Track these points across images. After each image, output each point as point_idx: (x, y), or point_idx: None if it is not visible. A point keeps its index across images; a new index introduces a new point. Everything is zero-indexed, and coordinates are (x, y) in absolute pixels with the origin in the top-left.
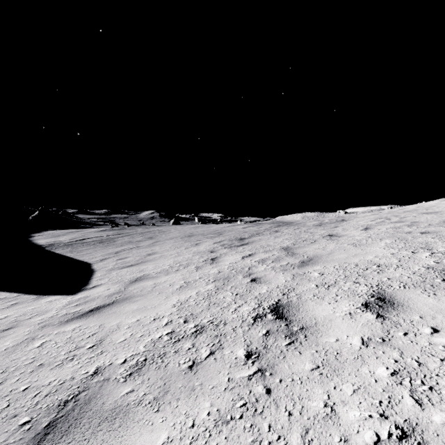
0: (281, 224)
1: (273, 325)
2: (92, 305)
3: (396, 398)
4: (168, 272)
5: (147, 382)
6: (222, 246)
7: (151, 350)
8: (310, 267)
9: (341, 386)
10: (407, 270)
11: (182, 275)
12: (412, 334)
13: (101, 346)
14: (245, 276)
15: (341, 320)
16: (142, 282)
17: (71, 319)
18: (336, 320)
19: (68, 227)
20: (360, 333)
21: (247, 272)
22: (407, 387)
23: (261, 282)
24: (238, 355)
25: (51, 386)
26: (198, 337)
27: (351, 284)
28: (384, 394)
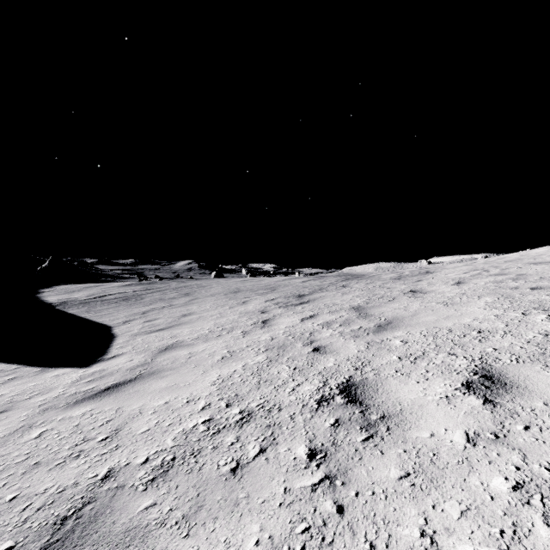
0: (350, 277)
1: (344, 411)
2: (109, 381)
3: (524, 525)
4: (207, 339)
5: (174, 492)
6: (276, 305)
7: (182, 444)
8: (389, 332)
9: (442, 504)
10: (518, 337)
11: (225, 342)
12: (536, 429)
13: (116, 438)
14: (305, 344)
15: (436, 407)
16: (174, 351)
17: (82, 400)
18: (428, 406)
19: (86, 280)
20: (463, 425)
21: (308, 339)
22: (538, 509)
23: (326, 352)
24: (298, 454)
25: (47, 496)
26: (244, 427)
27: (445, 355)
28: (506, 519)
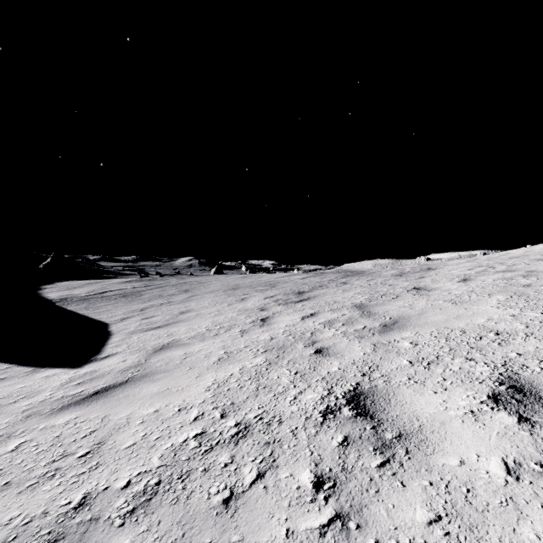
0: (350, 273)
1: (353, 426)
2: (99, 384)
3: None
4: (204, 338)
5: (155, 530)
6: (276, 302)
7: (170, 464)
8: (396, 333)
9: None
10: None
11: (222, 342)
12: None
13: (98, 454)
14: (306, 345)
15: (461, 424)
16: (169, 351)
17: (68, 406)
18: (452, 424)
19: (87, 277)
20: (498, 451)
21: (309, 340)
22: None
23: (329, 355)
24: (302, 482)
25: (10, 528)
26: (240, 444)
27: (462, 361)
28: None
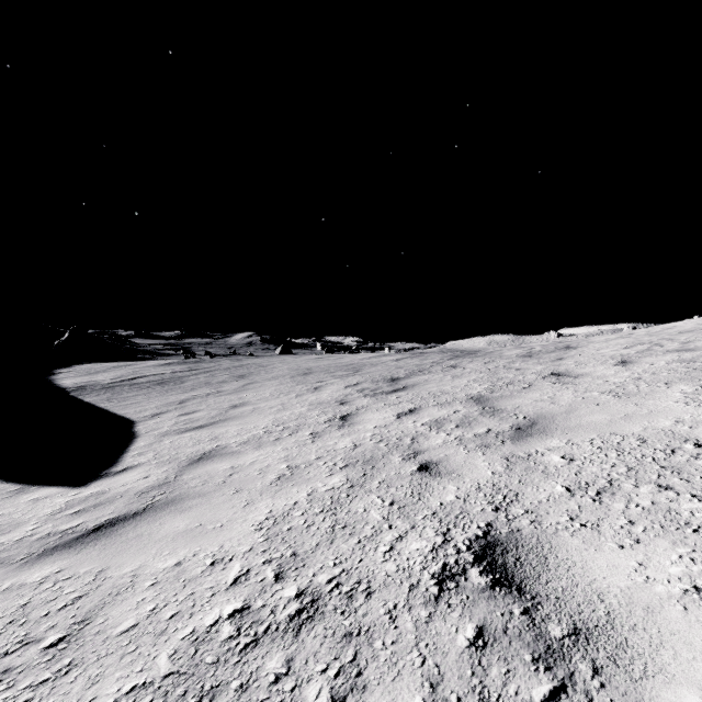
0: (460, 353)
1: (490, 607)
2: (104, 514)
3: None
4: (261, 444)
5: None
6: (361, 392)
7: (185, 672)
8: (537, 440)
9: None
10: None
11: (285, 451)
12: None
13: (75, 643)
14: (405, 457)
15: (683, 615)
16: (210, 463)
17: (52, 549)
18: (666, 613)
19: (117, 358)
20: None
21: (409, 449)
22: None
23: (440, 474)
24: None
25: None
26: (303, 635)
27: (653, 489)
28: None
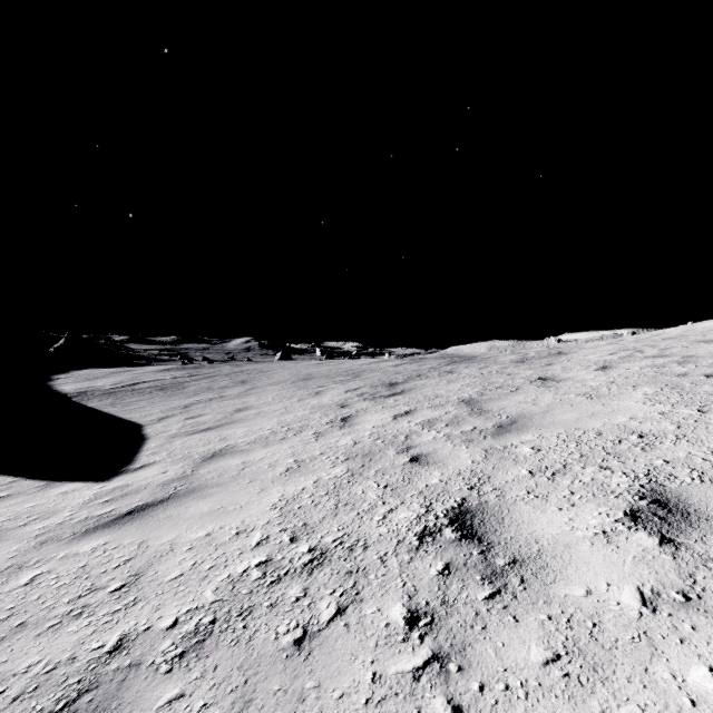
0: (457, 359)
1: (456, 551)
2: (132, 502)
3: None
4: (268, 443)
5: (211, 676)
6: (360, 396)
7: (227, 599)
8: (514, 436)
9: (615, 711)
10: (697, 444)
11: (291, 448)
12: None
13: (135, 588)
14: (399, 451)
15: (590, 547)
16: (222, 460)
17: (94, 529)
18: (579, 547)
19: (113, 363)
20: (633, 578)
21: (403, 445)
22: None
23: (428, 463)
24: (392, 618)
25: (30, 677)
26: (315, 574)
27: (595, 470)
28: None
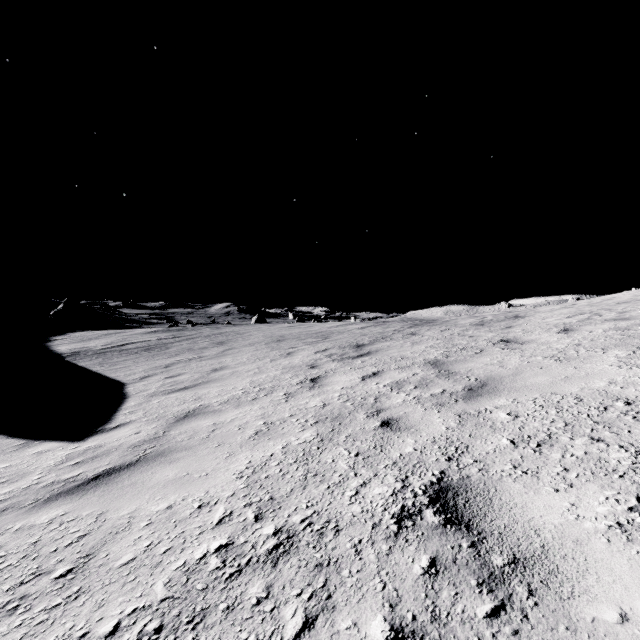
0: (419, 322)
1: (442, 541)
2: (101, 465)
3: None
4: (240, 403)
5: None
6: (329, 357)
7: (178, 596)
8: (487, 400)
9: None
10: None
11: (262, 409)
12: None
13: (82, 574)
14: (369, 414)
15: (607, 546)
16: (194, 421)
17: (57, 495)
18: (592, 545)
19: (107, 326)
20: None
21: (372, 407)
22: None
23: (400, 429)
24: (372, 639)
25: None
26: (280, 566)
27: (587, 442)
28: None
